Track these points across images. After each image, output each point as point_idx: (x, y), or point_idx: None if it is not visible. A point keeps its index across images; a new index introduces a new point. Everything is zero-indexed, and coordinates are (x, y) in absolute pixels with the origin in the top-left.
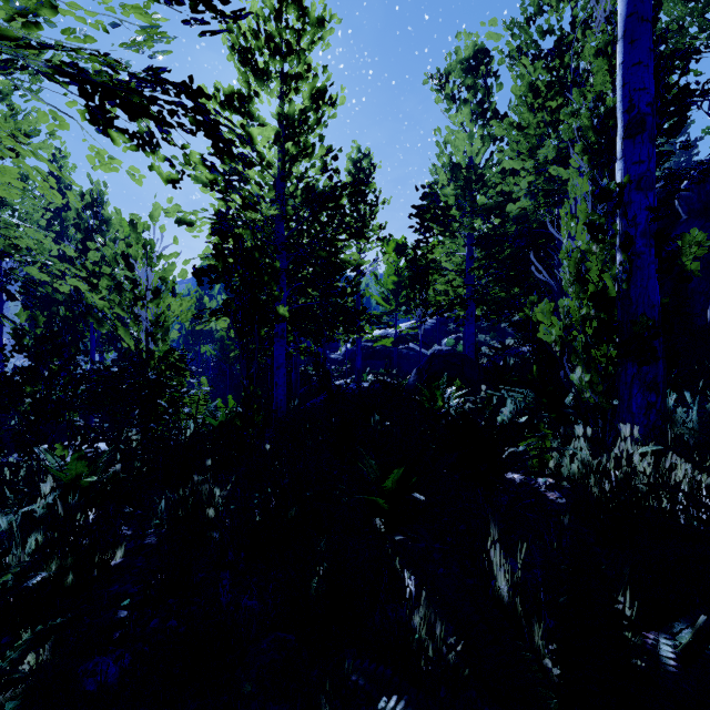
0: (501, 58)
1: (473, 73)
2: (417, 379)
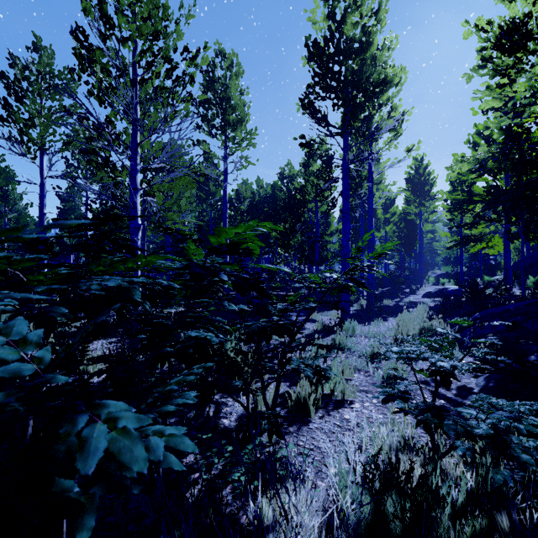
0: None
1: None
2: None
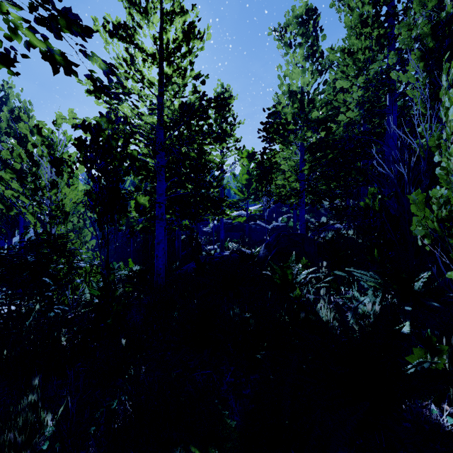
0: (332, 1)
1: (305, 26)
2: (266, 252)
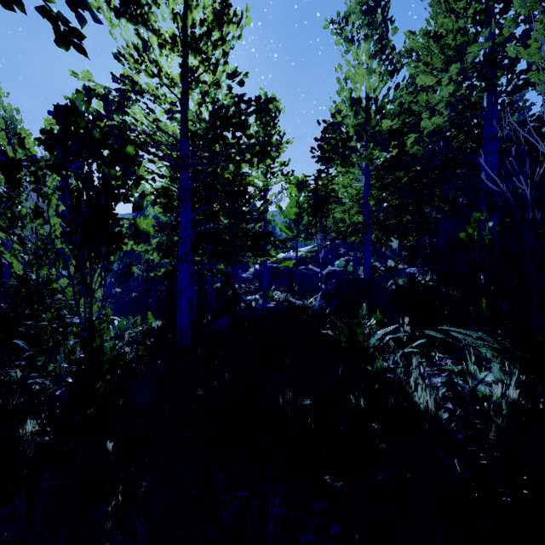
0: None
1: (371, 14)
2: (324, 304)
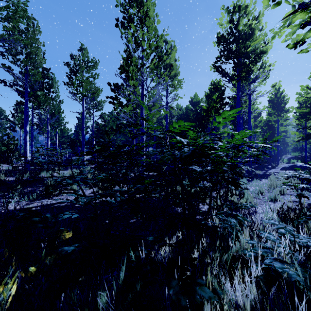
0: None
1: None
2: None
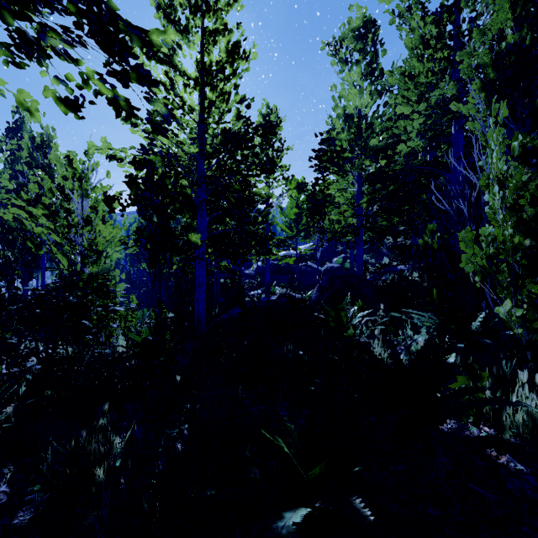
0: (392, 18)
1: (362, 40)
2: (319, 296)
